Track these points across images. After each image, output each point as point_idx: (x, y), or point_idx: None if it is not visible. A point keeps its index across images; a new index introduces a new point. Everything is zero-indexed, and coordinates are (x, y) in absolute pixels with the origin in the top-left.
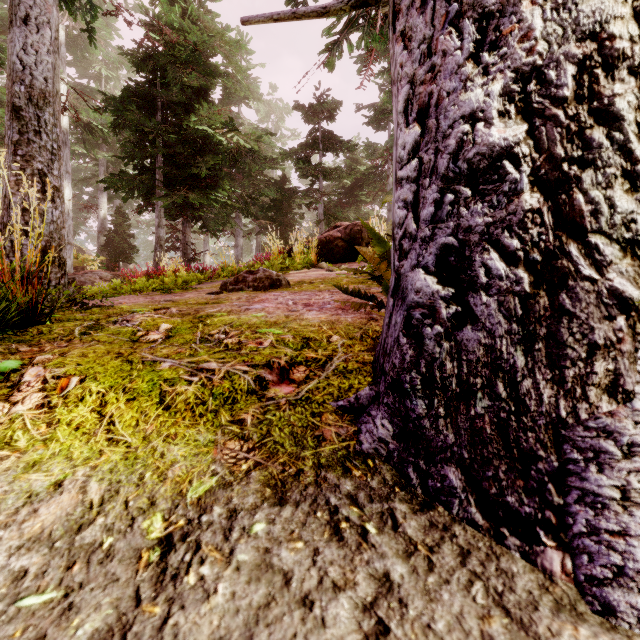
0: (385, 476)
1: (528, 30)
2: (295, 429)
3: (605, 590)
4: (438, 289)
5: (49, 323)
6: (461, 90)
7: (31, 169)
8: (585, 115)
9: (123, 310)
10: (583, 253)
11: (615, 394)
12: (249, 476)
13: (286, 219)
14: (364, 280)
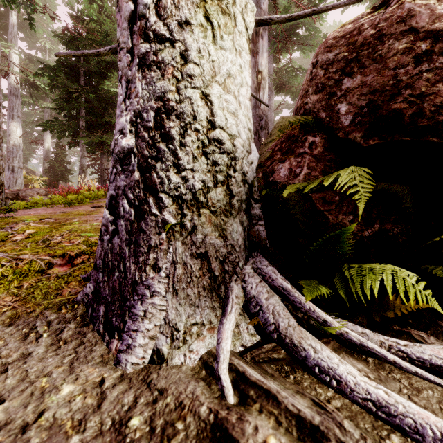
0: (78, 312)
1: (138, 92)
2: (49, 290)
3: (121, 354)
4: (109, 217)
5: None
6: (120, 116)
7: None
8: (158, 136)
9: (19, 219)
10: (155, 202)
11: (155, 269)
12: (3, 313)
13: None
14: None
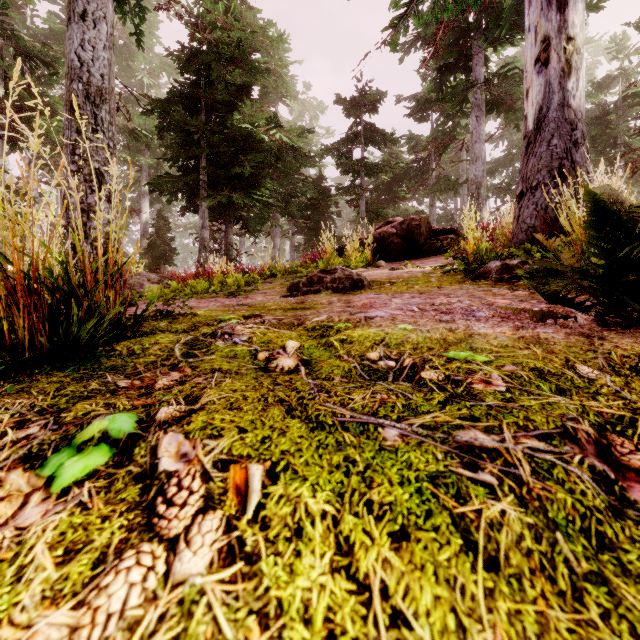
0: None
1: None
2: None
3: None
4: None
5: (131, 336)
6: None
7: (88, 169)
8: None
9: (208, 318)
10: None
11: None
12: None
13: (323, 218)
14: (459, 279)
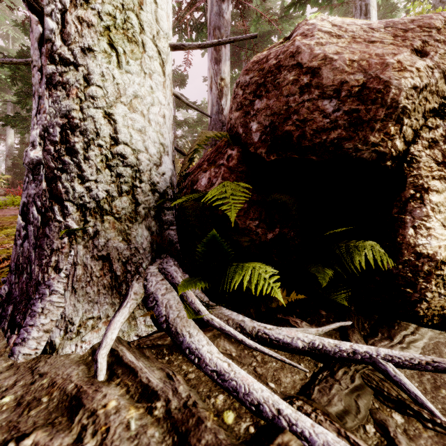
0: None
1: (45, 109)
2: None
3: (16, 347)
4: (22, 222)
5: None
6: (33, 129)
7: None
8: (63, 150)
9: None
10: (60, 210)
11: (56, 270)
12: None
13: None
14: None
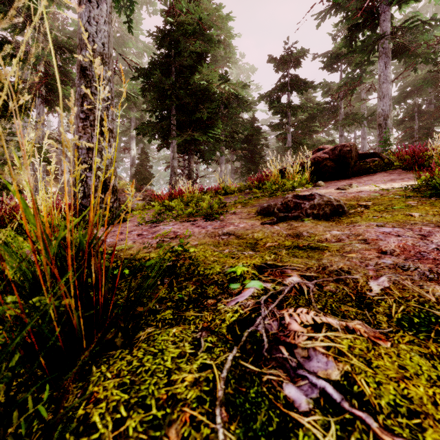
0: None
1: None
2: None
3: None
4: None
5: None
6: None
7: (93, 116)
8: None
9: (212, 271)
10: None
11: None
12: None
13: (255, 149)
14: None
